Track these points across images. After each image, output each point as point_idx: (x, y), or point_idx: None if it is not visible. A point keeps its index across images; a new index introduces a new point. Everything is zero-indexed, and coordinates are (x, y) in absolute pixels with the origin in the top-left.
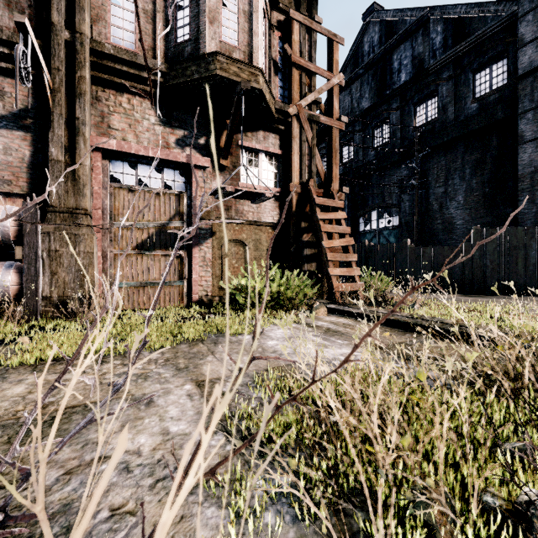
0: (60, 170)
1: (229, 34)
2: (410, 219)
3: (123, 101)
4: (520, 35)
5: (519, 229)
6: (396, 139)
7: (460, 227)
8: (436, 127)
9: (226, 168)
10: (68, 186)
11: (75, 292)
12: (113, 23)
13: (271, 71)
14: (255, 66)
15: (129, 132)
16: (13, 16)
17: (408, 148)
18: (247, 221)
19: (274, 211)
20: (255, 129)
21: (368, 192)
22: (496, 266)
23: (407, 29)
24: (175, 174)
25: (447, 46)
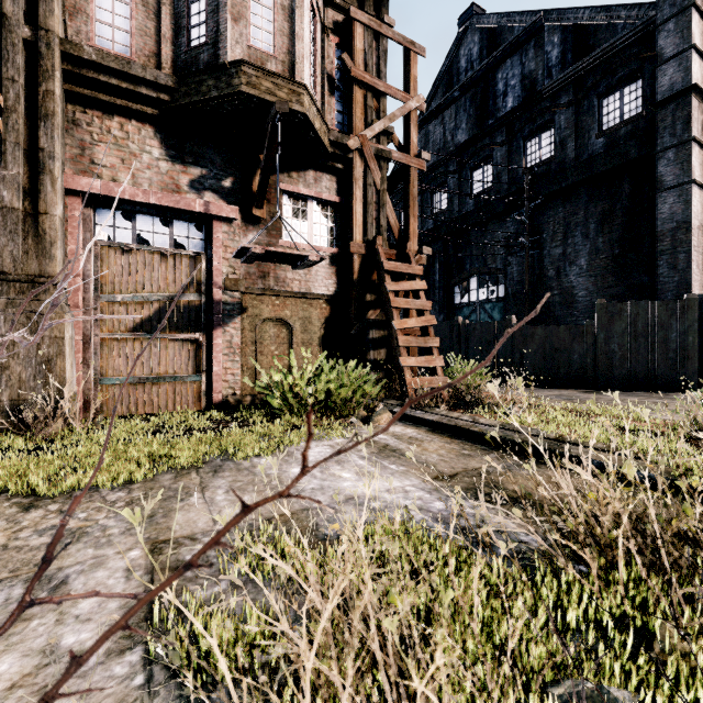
0: (16, 221)
1: (262, 37)
2: (519, 289)
3: (114, 126)
4: (659, 49)
5: (656, 303)
6: (501, 184)
7: (582, 300)
8: (552, 168)
9: (262, 220)
10: (28, 244)
11: (36, 394)
12: (99, 17)
13: (325, 89)
14: (297, 82)
15: (122, 169)
16: None
17: (517, 195)
18: (292, 293)
19: (329, 279)
20: (302, 168)
21: (466, 252)
22: (626, 352)
23: (515, 38)
24: (189, 228)
25: (566, 62)
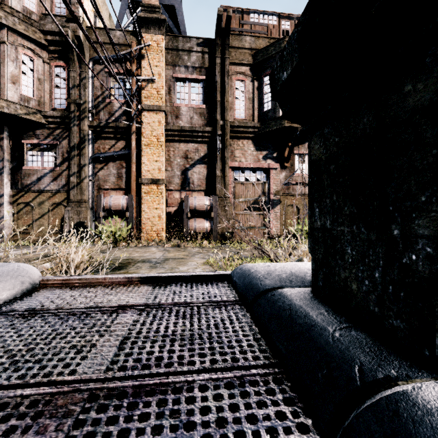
0: (220, 179)
1: None
2: None
3: (240, 143)
4: None
5: None
6: None
7: None
8: None
9: (287, 167)
10: (222, 186)
11: (226, 230)
12: (236, 108)
13: None
14: None
15: (242, 157)
16: (202, 119)
17: None
18: (299, 194)
19: None
20: (303, 143)
21: None
22: None
23: None
24: (261, 173)
25: None
